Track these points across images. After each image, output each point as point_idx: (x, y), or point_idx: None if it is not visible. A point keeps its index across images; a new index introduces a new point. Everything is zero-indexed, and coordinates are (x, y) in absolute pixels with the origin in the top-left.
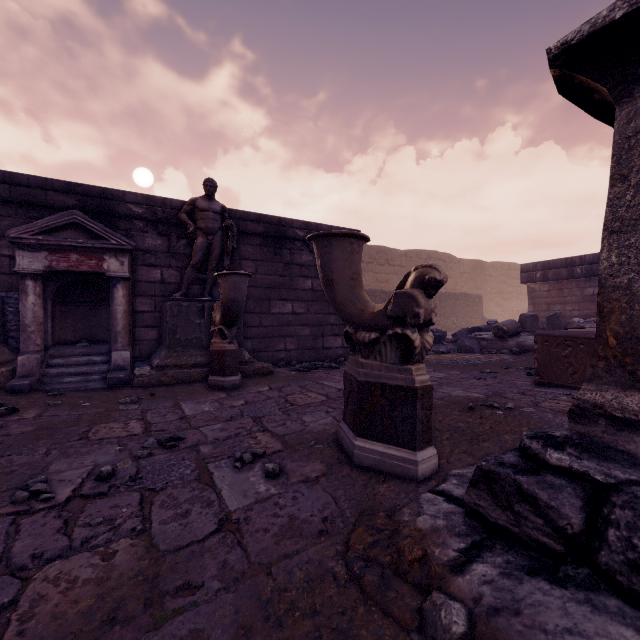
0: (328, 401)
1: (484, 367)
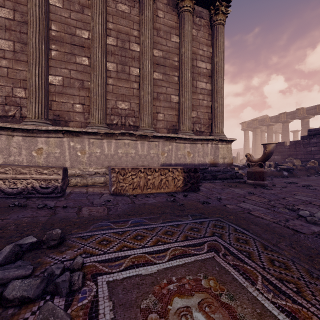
0: (289, 191)
1: (197, 208)
